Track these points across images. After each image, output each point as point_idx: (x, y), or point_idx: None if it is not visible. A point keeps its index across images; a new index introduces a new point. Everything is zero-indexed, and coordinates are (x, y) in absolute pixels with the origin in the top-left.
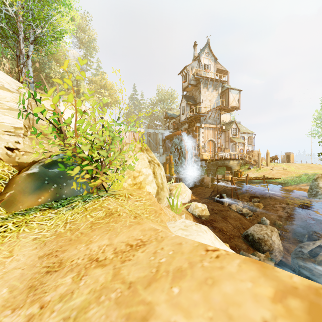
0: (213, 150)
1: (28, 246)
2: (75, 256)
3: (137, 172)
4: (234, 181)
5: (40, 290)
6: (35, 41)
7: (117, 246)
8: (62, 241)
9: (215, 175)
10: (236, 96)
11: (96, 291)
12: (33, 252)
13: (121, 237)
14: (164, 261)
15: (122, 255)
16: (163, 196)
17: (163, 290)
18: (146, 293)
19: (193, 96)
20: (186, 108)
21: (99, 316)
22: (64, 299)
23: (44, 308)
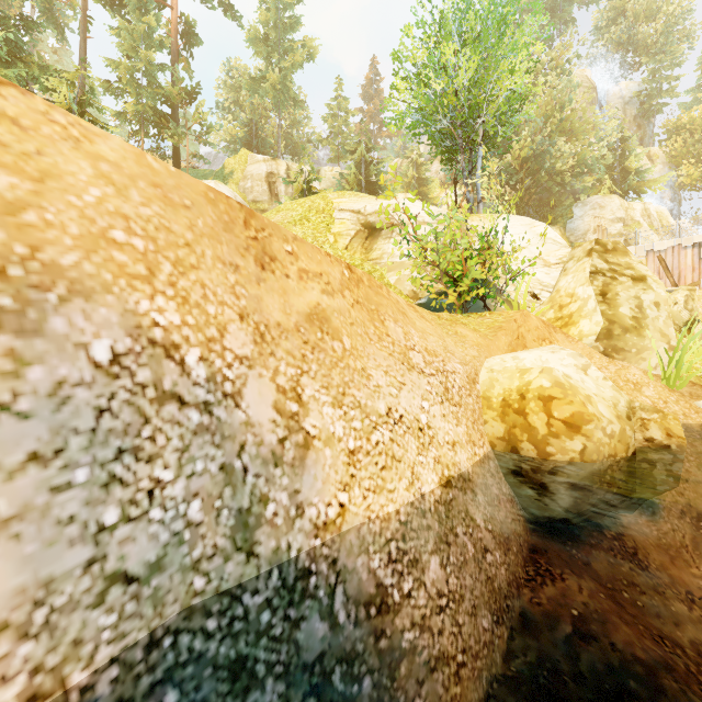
0: None
1: None
2: None
3: (568, 297)
4: None
5: None
6: (489, 135)
7: None
8: None
9: None
10: None
11: None
12: None
13: None
14: None
15: None
16: (636, 348)
17: None
18: None
19: None
20: None
21: None
22: None
23: None
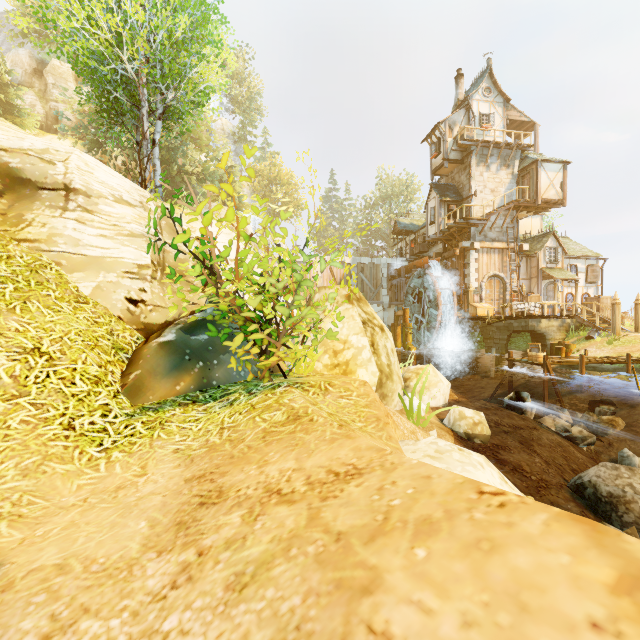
0: (500, 296)
1: (167, 462)
2: (242, 484)
3: (340, 342)
4: (551, 366)
5: (194, 529)
6: (165, 113)
7: (312, 472)
8: (219, 458)
9: (504, 352)
10: (555, 176)
11: (282, 539)
12: (176, 472)
13: (317, 459)
14: (398, 505)
15: (321, 489)
16: (391, 392)
17: (397, 550)
18: (368, 551)
19: (455, 185)
20: (439, 210)
21: (290, 577)
22: (233, 546)
23: (203, 555)
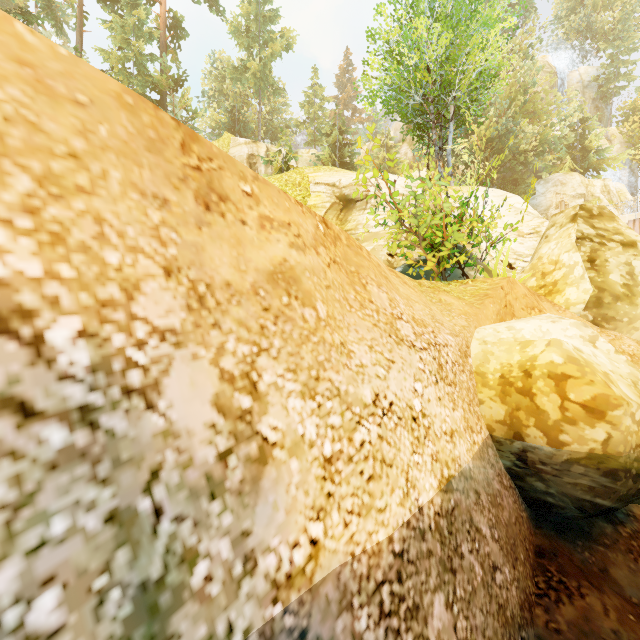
0: None
1: None
2: None
3: (551, 264)
4: None
5: None
6: (459, 112)
7: None
8: None
9: None
10: None
11: None
12: None
13: None
14: None
15: None
16: (627, 317)
17: None
18: None
19: None
20: None
21: None
22: None
23: None
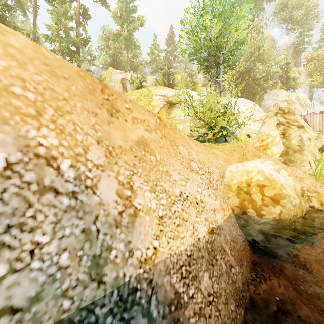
0: None
1: None
2: None
3: (266, 135)
4: None
5: None
6: (226, 60)
7: None
8: None
9: None
10: None
11: None
12: None
13: None
14: None
15: None
16: (299, 160)
17: None
18: None
19: None
20: None
21: None
22: None
23: None
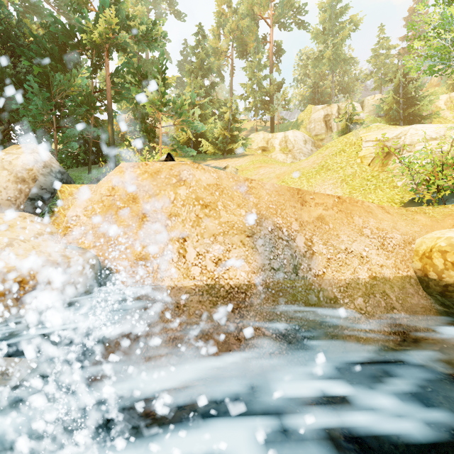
0: None
1: None
2: None
3: None
4: None
5: None
6: None
7: None
8: None
9: None
10: None
11: None
12: None
13: None
14: None
15: None
16: None
17: None
18: None
19: None
20: None
21: None
22: None
23: None
